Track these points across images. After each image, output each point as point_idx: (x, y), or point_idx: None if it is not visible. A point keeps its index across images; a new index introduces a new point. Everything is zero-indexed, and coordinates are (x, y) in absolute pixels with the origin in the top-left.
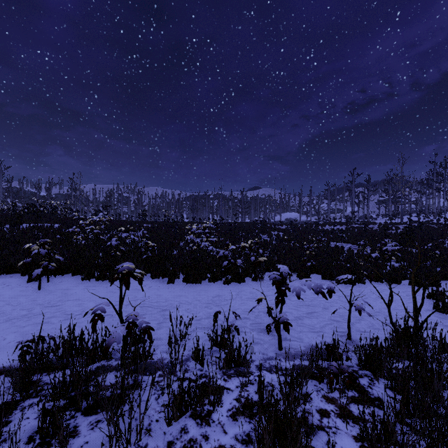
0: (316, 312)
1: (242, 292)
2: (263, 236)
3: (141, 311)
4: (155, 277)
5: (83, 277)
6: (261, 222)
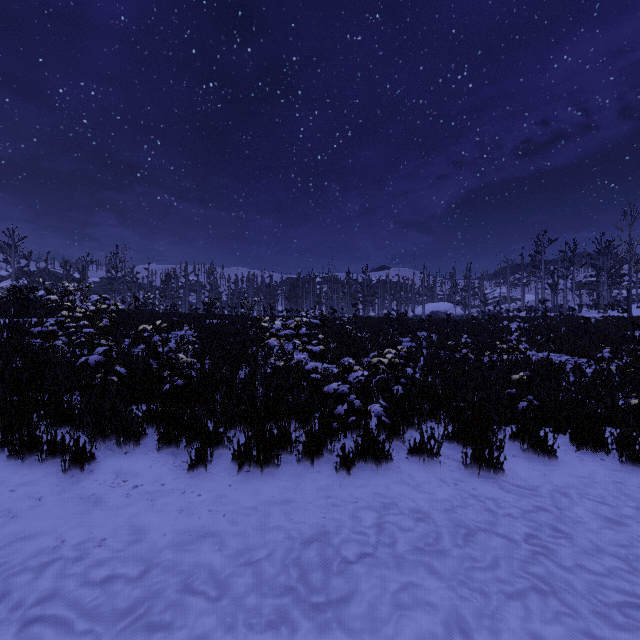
0: None
1: (391, 511)
2: (403, 339)
3: None
4: (167, 447)
5: None
6: (399, 317)
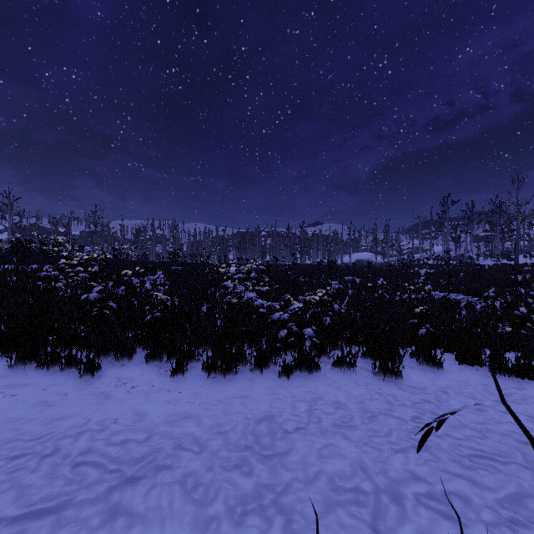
0: (529, 494)
1: (319, 402)
2: (333, 282)
3: (62, 490)
4: (152, 361)
5: (14, 363)
6: (329, 264)
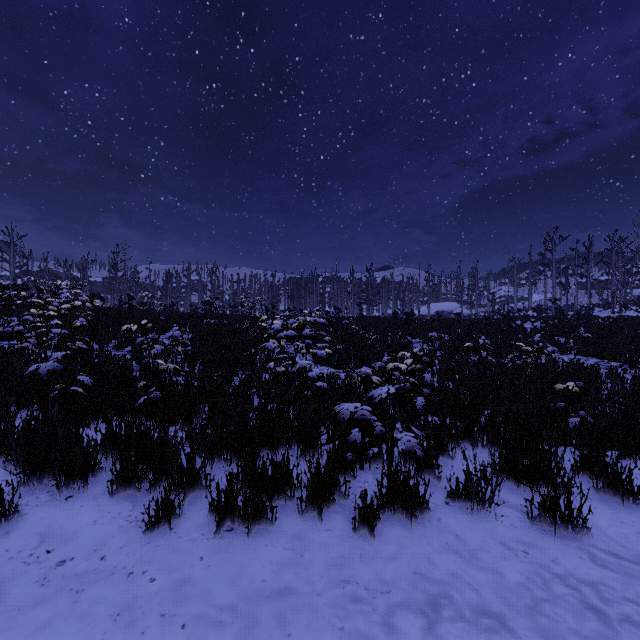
0: None
1: (445, 613)
2: (413, 340)
3: None
4: (124, 488)
5: None
6: (407, 316)
